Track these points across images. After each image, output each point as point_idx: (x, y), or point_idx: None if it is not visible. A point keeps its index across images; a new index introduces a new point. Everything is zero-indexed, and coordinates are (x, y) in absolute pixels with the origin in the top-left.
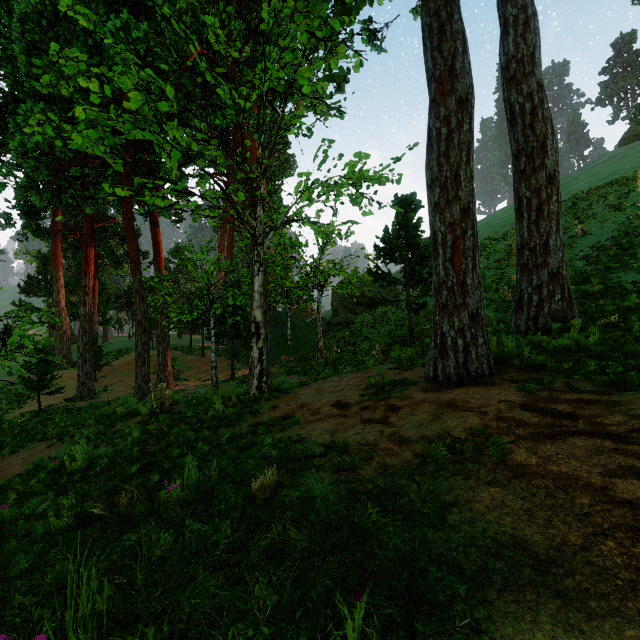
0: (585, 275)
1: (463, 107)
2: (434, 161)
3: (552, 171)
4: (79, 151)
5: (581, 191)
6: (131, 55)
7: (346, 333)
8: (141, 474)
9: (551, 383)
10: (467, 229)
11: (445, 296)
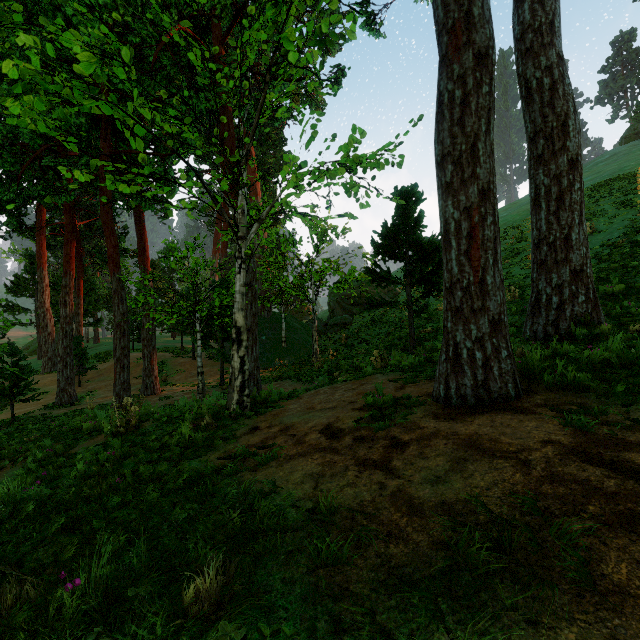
0: (601, 274)
1: (482, 63)
2: (446, 132)
3: (574, 155)
4: (51, 138)
5: (585, 188)
6: (79, 6)
7: (343, 335)
8: (65, 533)
9: (605, 413)
10: (487, 215)
11: (459, 298)
